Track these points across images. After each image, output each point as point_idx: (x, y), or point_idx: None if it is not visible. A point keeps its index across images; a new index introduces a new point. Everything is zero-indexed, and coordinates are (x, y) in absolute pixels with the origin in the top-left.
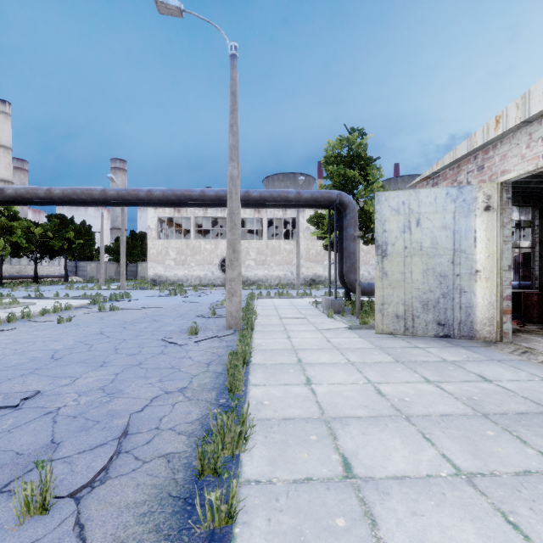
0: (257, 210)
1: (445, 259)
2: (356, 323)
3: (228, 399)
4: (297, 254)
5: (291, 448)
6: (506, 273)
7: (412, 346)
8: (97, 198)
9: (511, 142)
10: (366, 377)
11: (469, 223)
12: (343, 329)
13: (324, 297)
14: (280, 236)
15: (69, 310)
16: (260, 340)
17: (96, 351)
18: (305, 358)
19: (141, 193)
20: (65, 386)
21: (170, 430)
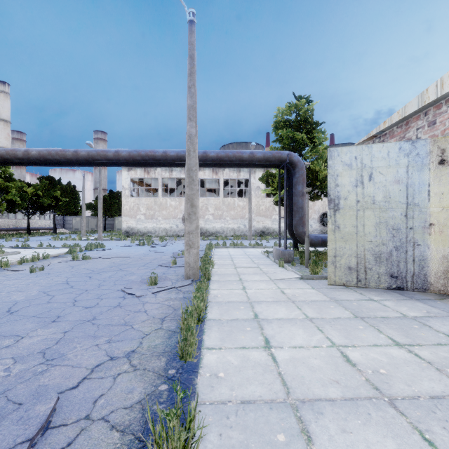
0: (215, 172)
1: (397, 212)
2: (306, 273)
3: (178, 369)
4: (249, 209)
5: None
6: None
7: (367, 299)
8: (70, 158)
9: None
10: (328, 337)
11: (423, 177)
12: (295, 279)
13: (275, 247)
14: (234, 194)
15: (47, 259)
16: (216, 291)
17: (54, 303)
18: (261, 312)
19: (109, 153)
20: (5, 348)
21: (102, 421)
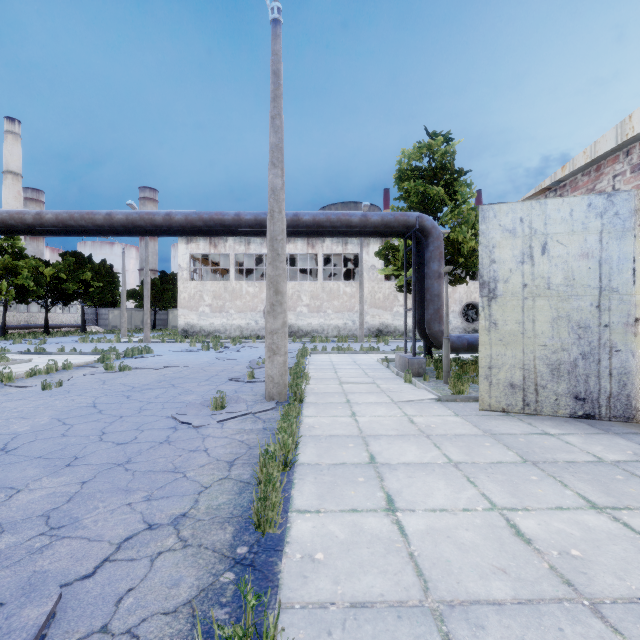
0: (311, 245)
1: (585, 301)
2: (446, 392)
3: (253, 545)
4: (360, 298)
5: None
6: None
7: (539, 432)
8: (101, 224)
9: None
10: (484, 494)
11: (624, 248)
12: (429, 401)
13: (398, 354)
14: (339, 277)
15: (68, 370)
16: (311, 419)
17: (72, 437)
18: (379, 453)
19: (157, 217)
20: None
21: (126, 637)
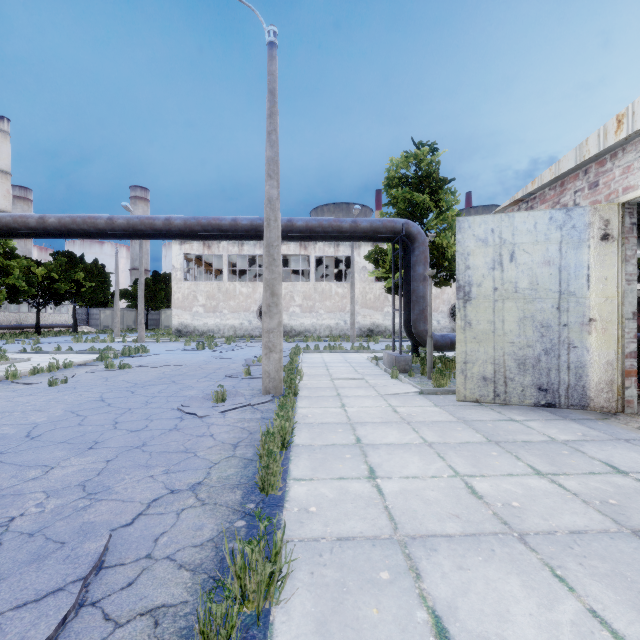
0: (303, 246)
1: (547, 304)
2: (428, 386)
3: (259, 503)
4: (351, 299)
5: (351, 596)
6: (630, 322)
7: (506, 419)
8: (103, 228)
9: (638, 149)
10: (451, 466)
11: (580, 257)
12: (412, 394)
13: (386, 352)
14: (331, 277)
15: (69, 369)
16: (305, 410)
17: (88, 426)
18: (365, 436)
19: (157, 221)
20: (32, 481)
21: (167, 560)
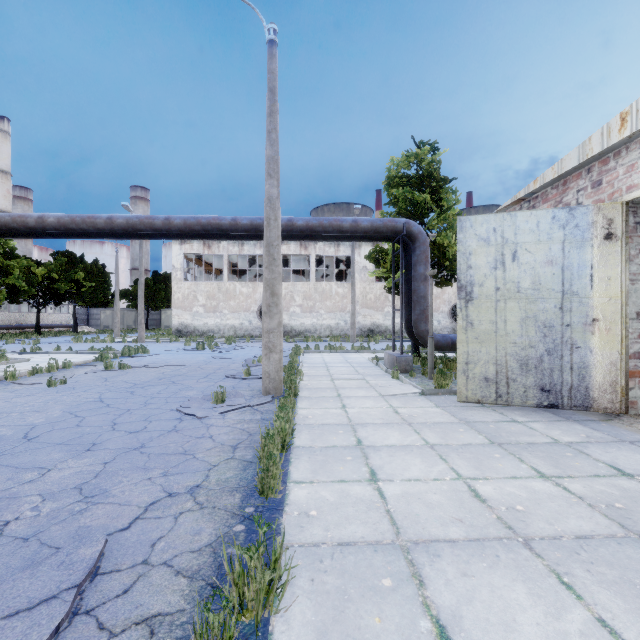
0: (304, 246)
1: (550, 304)
2: (430, 387)
3: (258, 506)
4: (352, 298)
5: (352, 604)
6: (634, 323)
7: (508, 420)
8: (102, 227)
9: None
10: (453, 468)
11: (583, 256)
12: (413, 395)
13: (387, 352)
14: (331, 277)
15: (69, 369)
16: (305, 411)
17: (86, 427)
18: (366, 438)
19: (156, 221)
20: (28, 483)
21: (164, 566)
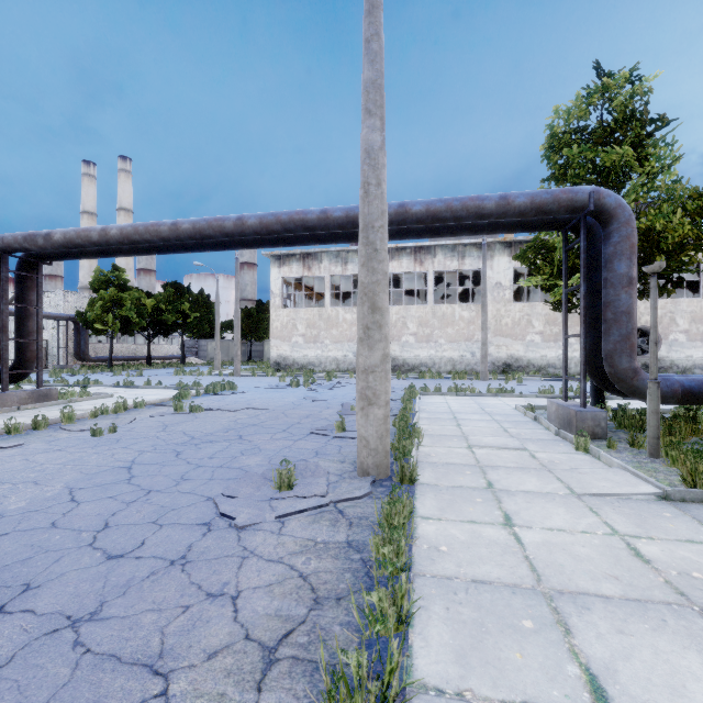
0: (418, 261)
1: None
2: (664, 476)
3: None
4: (482, 324)
5: None
6: None
7: None
8: (167, 236)
9: None
10: None
11: None
12: (644, 498)
13: (554, 401)
14: (452, 300)
15: (139, 409)
16: (432, 527)
17: (58, 531)
18: (611, 673)
19: (227, 222)
20: None
21: None
